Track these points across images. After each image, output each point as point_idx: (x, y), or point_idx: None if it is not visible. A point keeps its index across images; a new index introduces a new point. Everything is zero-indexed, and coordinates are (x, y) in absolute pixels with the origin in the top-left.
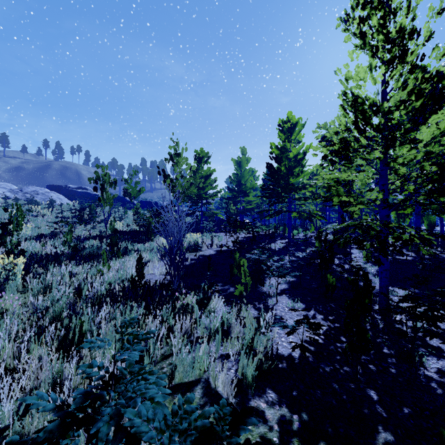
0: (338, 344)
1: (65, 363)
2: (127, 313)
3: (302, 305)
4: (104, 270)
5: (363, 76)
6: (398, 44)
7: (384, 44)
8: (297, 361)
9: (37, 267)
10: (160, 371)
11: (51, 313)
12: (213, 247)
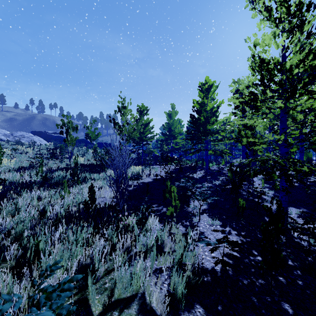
0: (252, 257)
1: (19, 280)
2: (78, 232)
3: (219, 222)
4: (66, 195)
5: (268, 42)
6: (297, 15)
7: (286, 15)
8: (219, 274)
9: (12, 193)
10: (103, 287)
11: (15, 233)
12: (150, 176)
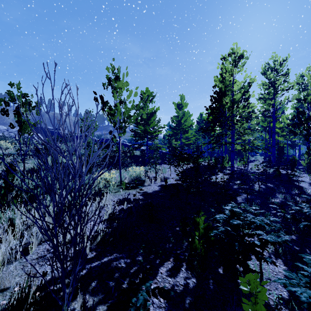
0: None
1: None
2: None
3: None
4: None
5: None
6: None
7: None
8: None
9: None
10: None
11: None
12: (156, 181)
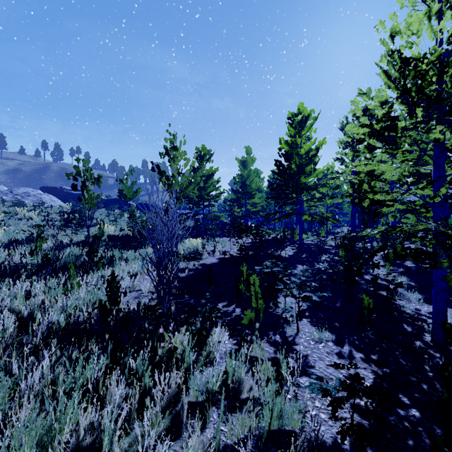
0: (401, 411)
1: None
2: (78, 369)
3: (330, 336)
4: (75, 288)
5: (418, 28)
6: None
7: None
8: None
9: None
10: None
11: None
12: (215, 254)
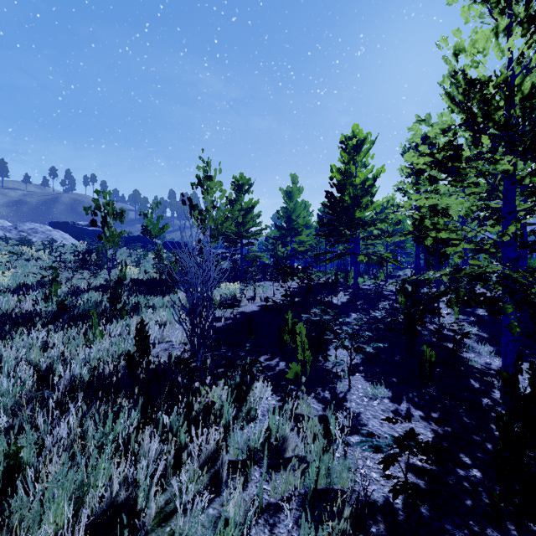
0: (461, 471)
1: None
2: (107, 423)
3: (387, 392)
4: (97, 339)
5: (484, 45)
6: None
7: None
8: (401, 516)
9: None
10: None
11: None
12: (255, 300)
